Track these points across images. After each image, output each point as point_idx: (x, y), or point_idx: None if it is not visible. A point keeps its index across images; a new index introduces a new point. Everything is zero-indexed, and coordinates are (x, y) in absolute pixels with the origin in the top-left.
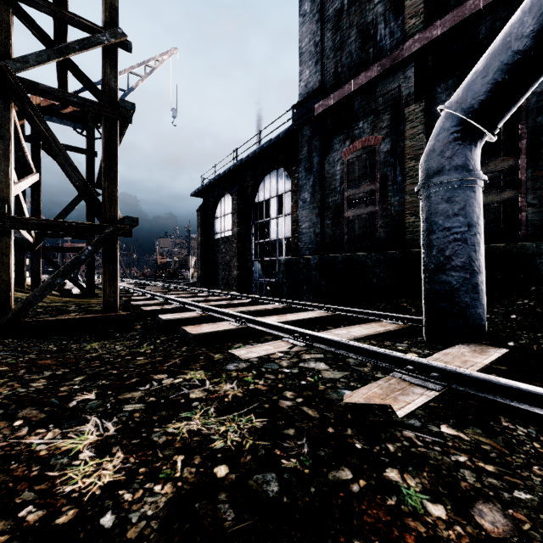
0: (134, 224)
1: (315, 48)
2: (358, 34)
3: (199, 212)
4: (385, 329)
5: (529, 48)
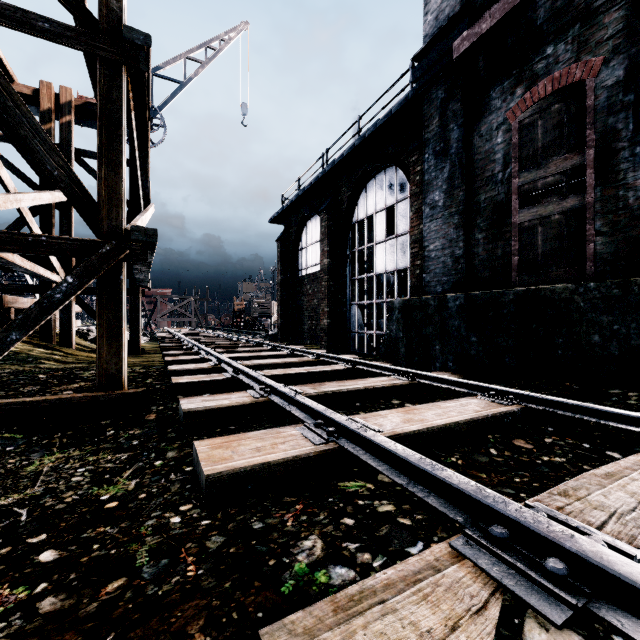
0: (149, 240)
1: None
2: None
3: (279, 242)
4: None
5: None
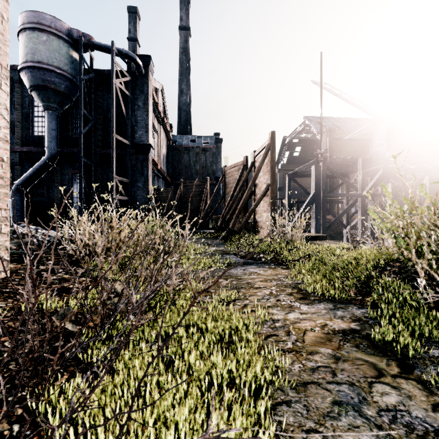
0: None
1: None
2: None
3: None
4: None
5: (29, 179)
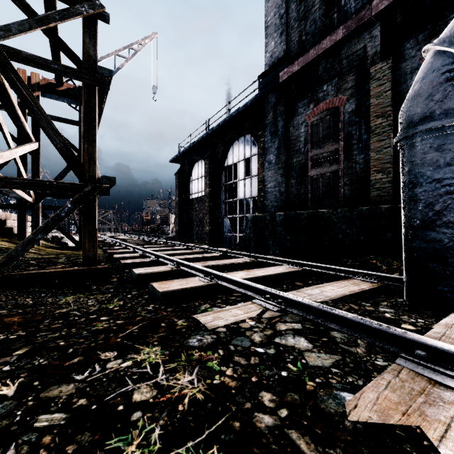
0: (111, 183)
1: (280, 20)
2: (322, 1)
3: (177, 176)
4: (360, 288)
5: None
